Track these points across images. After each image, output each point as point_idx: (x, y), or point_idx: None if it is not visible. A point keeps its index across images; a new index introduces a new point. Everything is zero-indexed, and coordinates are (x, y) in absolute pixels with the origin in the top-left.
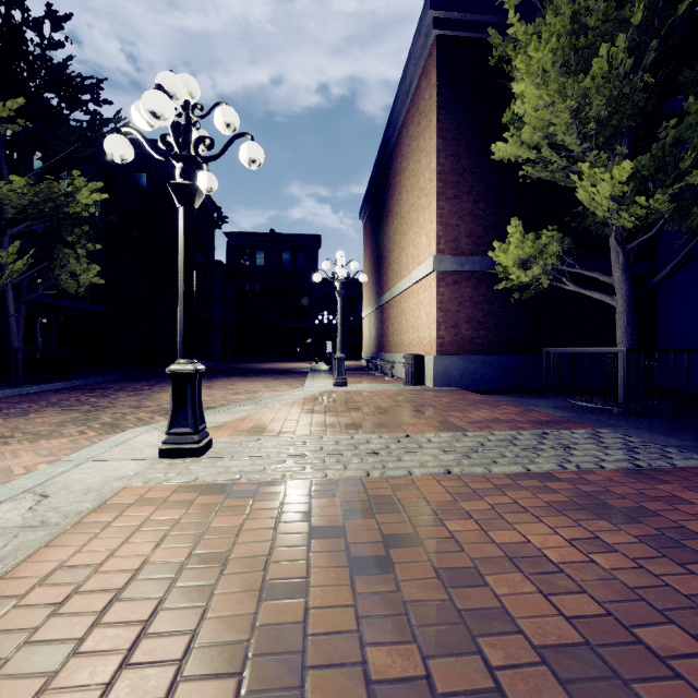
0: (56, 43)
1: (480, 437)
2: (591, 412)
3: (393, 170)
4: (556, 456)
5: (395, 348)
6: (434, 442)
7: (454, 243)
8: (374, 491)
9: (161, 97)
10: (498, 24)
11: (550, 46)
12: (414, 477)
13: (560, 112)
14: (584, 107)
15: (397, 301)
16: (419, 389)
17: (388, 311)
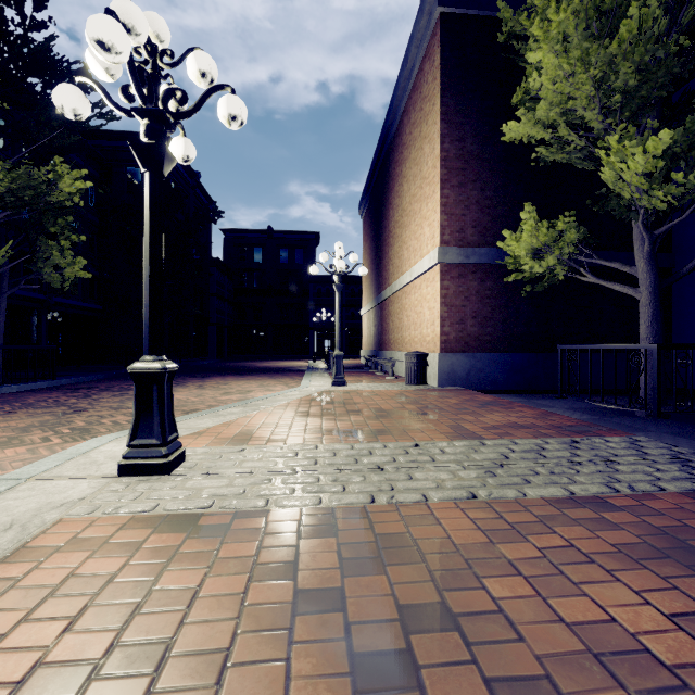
0: (38, 23)
1: (501, 447)
2: (612, 415)
3: (393, 161)
4: (599, 473)
5: (395, 346)
6: (449, 453)
7: (459, 234)
8: (382, 525)
9: (111, 23)
10: (507, 1)
11: (572, 8)
12: (431, 503)
13: (581, 84)
14: (609, 76)
15: (398, 297)
16: (422, 389)
17: (388, 307)
